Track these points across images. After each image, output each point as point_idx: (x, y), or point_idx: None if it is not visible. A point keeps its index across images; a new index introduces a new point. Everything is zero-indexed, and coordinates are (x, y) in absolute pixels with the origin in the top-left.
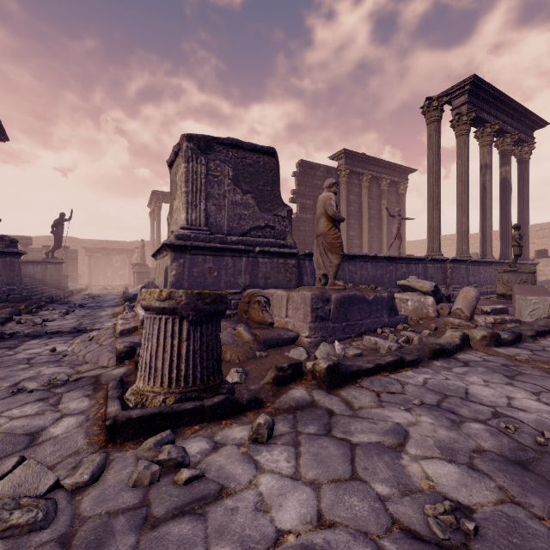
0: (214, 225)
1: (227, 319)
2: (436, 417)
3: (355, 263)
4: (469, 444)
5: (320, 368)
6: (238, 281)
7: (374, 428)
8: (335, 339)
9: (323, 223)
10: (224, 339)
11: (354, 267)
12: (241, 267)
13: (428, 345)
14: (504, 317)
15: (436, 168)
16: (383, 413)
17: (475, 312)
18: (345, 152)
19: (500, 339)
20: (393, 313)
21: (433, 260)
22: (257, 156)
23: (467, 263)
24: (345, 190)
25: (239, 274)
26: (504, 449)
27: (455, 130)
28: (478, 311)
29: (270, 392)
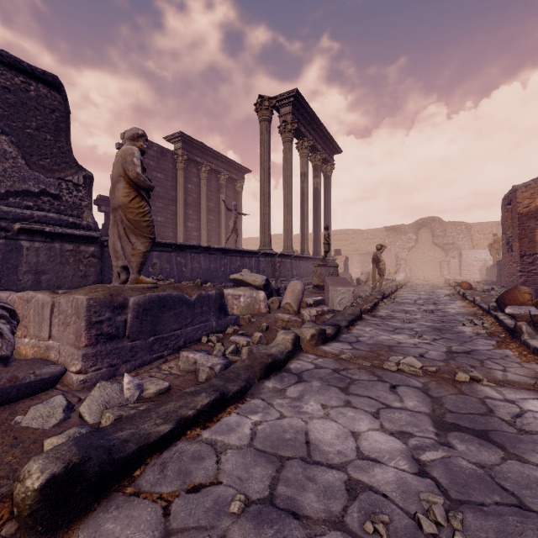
0: None
1: None
2: None
3: (185, 254)
4: None
5: (25, 491)
6: None
7: None
8: (135, 365)
9: (122, 190)
10: None
11: (184, 259)
12: None
13: (259, 360)
14: (323, 308)
15: (267, 165)
16: None
17: (301, 305)
18: (182, 136)
19: (326, 335)
20: (222, 314)
21: (265, 254)
22: (23, 80)
23: (292, 258)
24: (182, 177)
25: None
26: None
27: (283, 136)
28: (303, 304)
29: None
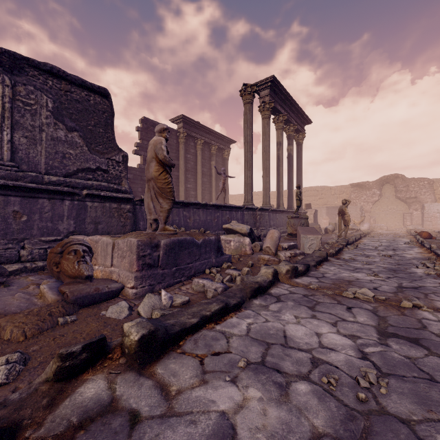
0: (25, 161)
1: (38, 272)
2: (263, 384)
3: (189, 209)
4: (303, 429)
5: (131, 341)
6: (58, 227)
7: (192, 436)
8: (165, 286)
9: (154, 167)
10: (14, 305)
11: (188, 213)
12: (63, 211)
13: (249, 285)
14: (296, 251)
15: (250, 138)
16: (206, 396)
17: (278, 249)
18: (183, 118)
19: (298, 271)
20: (219, 253)
21: (248, 209)
22: (86, 94)
23: (269, 211)
24: (183, 149)
25: (60, 219)
26: (337, 424)
27: (262, 113)
28: (280, 248)
29: (44, 398)
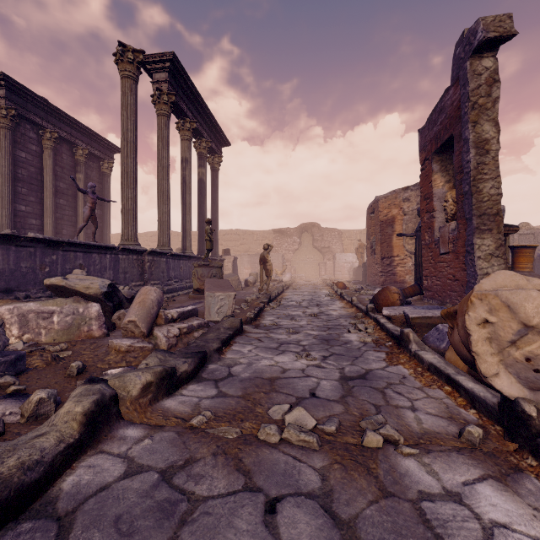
0: None
1: None
2: None
3: None
4: None
5: None
6: None
7: None
8: None
9: None
10: None
11: None
12: None
13: None
14: (191, 324)
15: (131, 136)
16: None
17: (158, 321)
18: (5, 79)
19: (176, 377)
20: None
21: (127, 251)
22: None
23: (168, 256)
24: (7, 139)
25: None
26: None
27: (157, 107)
28: (161, 320)
29: None
